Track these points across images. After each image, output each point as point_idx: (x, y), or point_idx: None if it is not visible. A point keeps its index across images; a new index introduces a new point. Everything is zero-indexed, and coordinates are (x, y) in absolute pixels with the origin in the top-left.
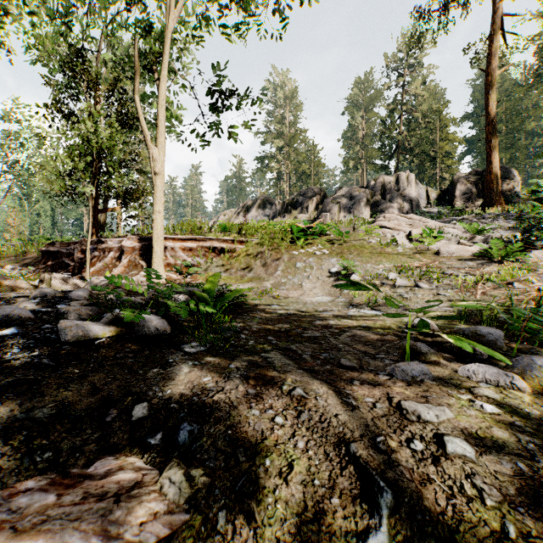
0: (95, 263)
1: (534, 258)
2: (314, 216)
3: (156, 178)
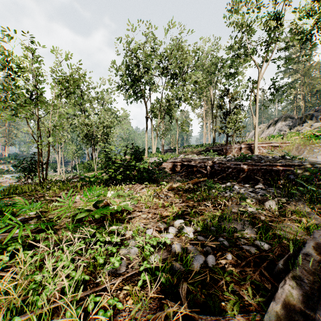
0: (230, 152)
1: None
2: None
3: (255, 126)
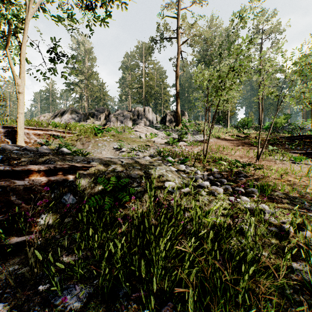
0: None
1: (180, 144)
2: (104, 123)
3: (20, 95)
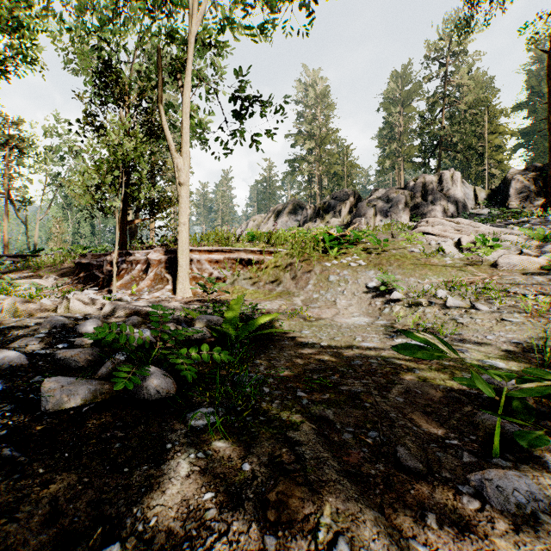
0: (123, 275)
1: None
2: (347, 221)
3: (181, 189)
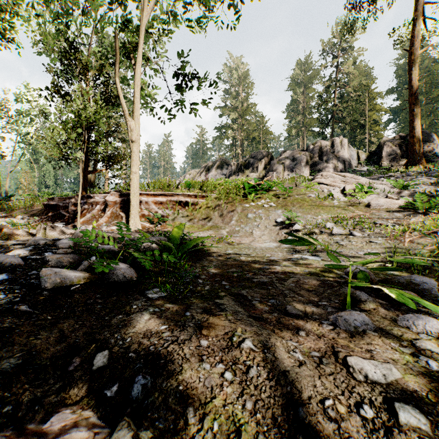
0: (85, 214)
1: None
2: (263, 175)
3: (133, 145)
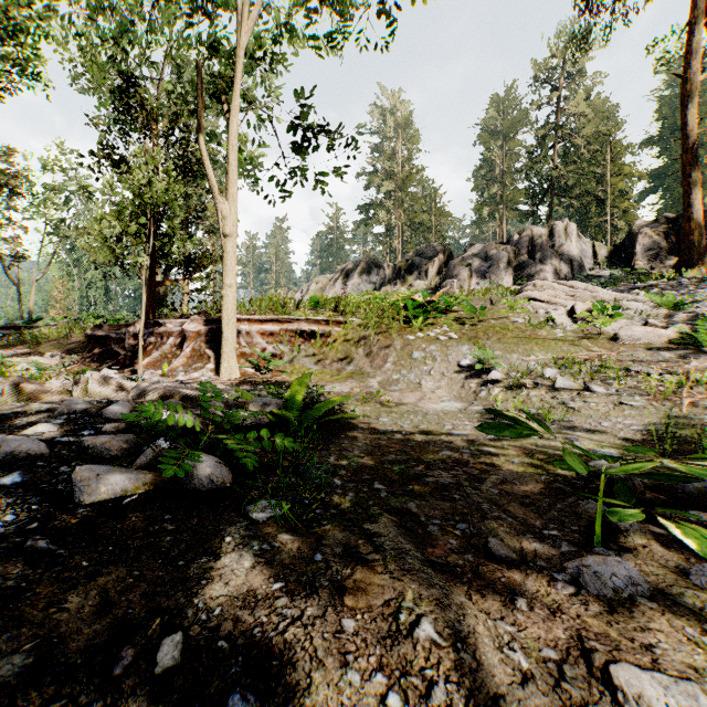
0: (151, 352)
1: None
2: (435, 283)
3: (226, 241)
